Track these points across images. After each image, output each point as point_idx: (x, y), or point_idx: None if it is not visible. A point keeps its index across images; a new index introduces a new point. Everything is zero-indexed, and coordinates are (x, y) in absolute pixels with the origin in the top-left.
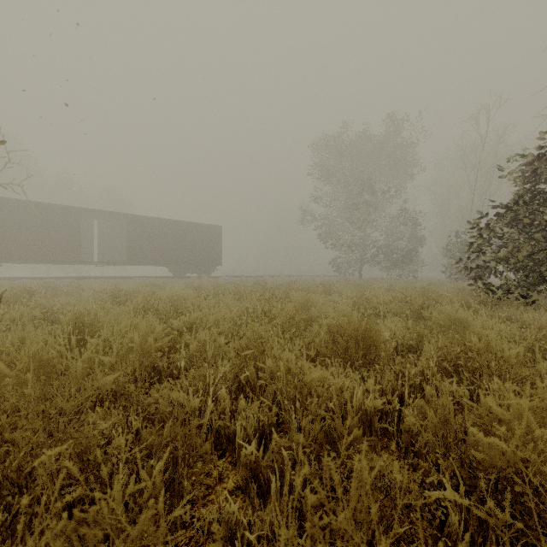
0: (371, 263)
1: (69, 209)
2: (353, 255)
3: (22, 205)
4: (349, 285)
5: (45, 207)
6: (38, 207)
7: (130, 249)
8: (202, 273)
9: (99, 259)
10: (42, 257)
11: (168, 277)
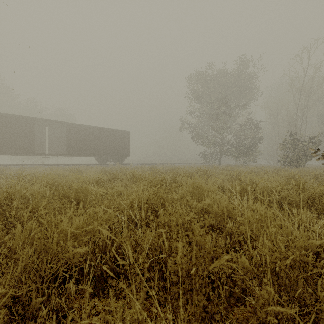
0: (227, 155)
1: (26, 119)
2: (214, 149)
3: None
4: (217, 169)
5: (9, 117)
6: (5, 117)
7: (68, 145)
8: (117, 162)
9: (49, 152)
10: (7, 151)
11: (95, 164)
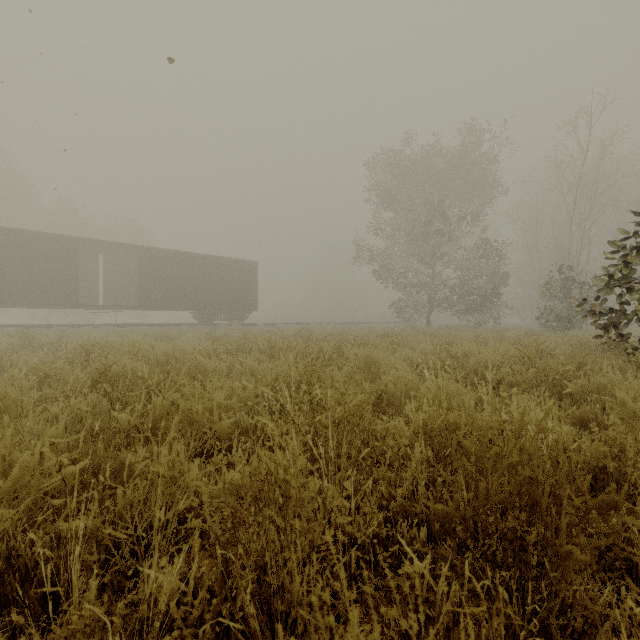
0: (442, 307)
1: (64, 239)
2: (419, 297)
3: (3, 234)
4: (419, 335)
5: (33, 236)
6: (24, 236)
7: (142, 289)
8: (233, 320)
9: (105, 302)
10: (29, 300)
11: (191, 324)
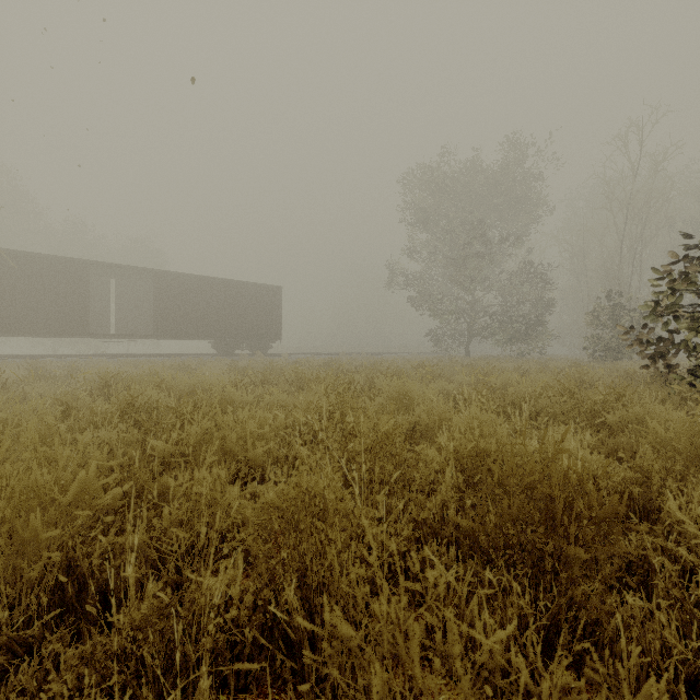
0: (482, 336)
1: (74, 263)
2: (457, 325)
3: (8, 257)
4: (457, 365)
5: (41, 259)
6: (31, 259)
7: (158, 317)
8: (255, 350)
9: (117, 330)
10: (36, 328)
11: (210, 355)
